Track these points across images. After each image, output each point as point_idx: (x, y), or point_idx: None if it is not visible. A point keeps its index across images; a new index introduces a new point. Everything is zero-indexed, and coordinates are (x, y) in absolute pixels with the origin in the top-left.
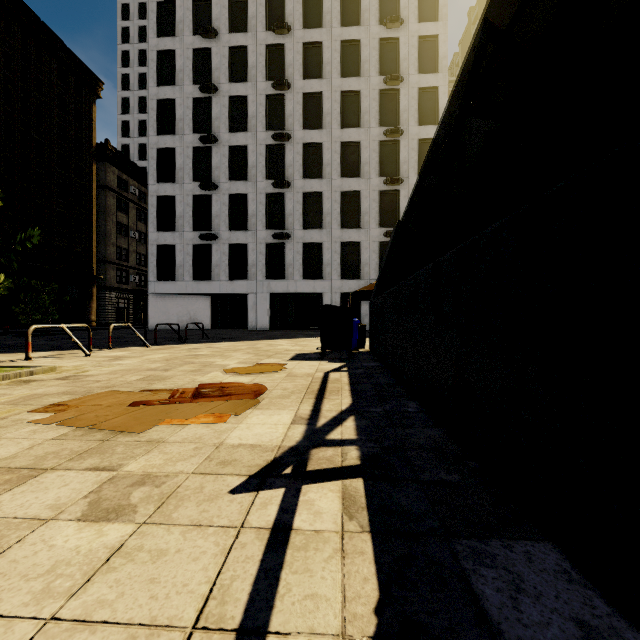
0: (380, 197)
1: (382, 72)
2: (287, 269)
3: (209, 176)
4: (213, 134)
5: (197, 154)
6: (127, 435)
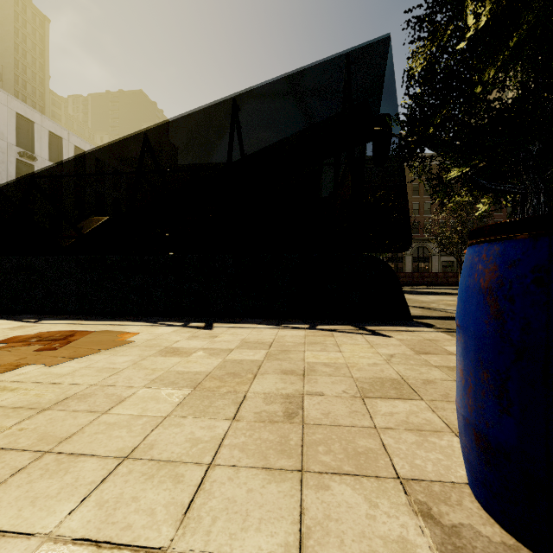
0: None
1: None
2: None
3: None
4: None
5: None
6: (132, 344)
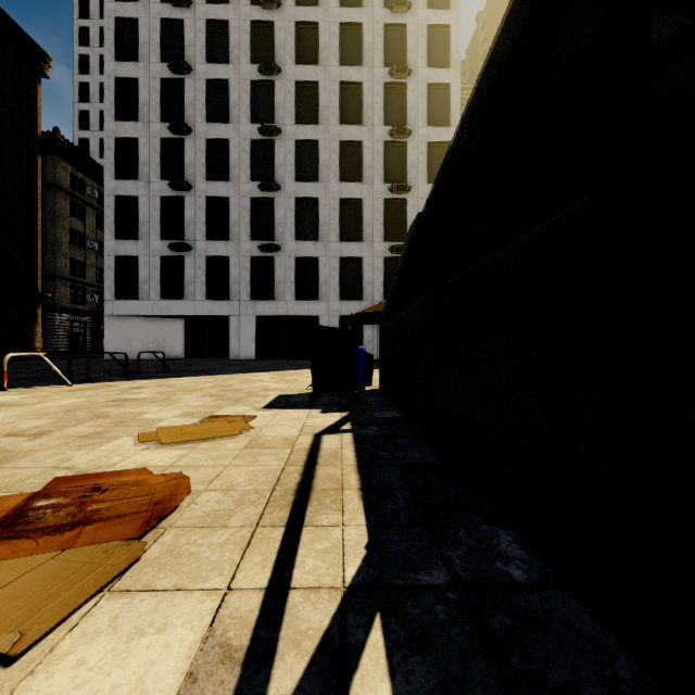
0: (385, 206)
1: (387, 63)
2: (277, 287)
3: (181, 174)
4: (186, 123)
5: (166, 147)
6: None
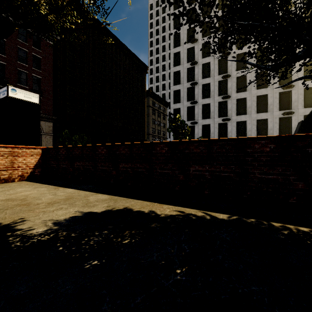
0: (279, 95)
1: None
2: (228, 134)
3: (193, 98)
4: (196, 81)
5: (188, 90)
6: None
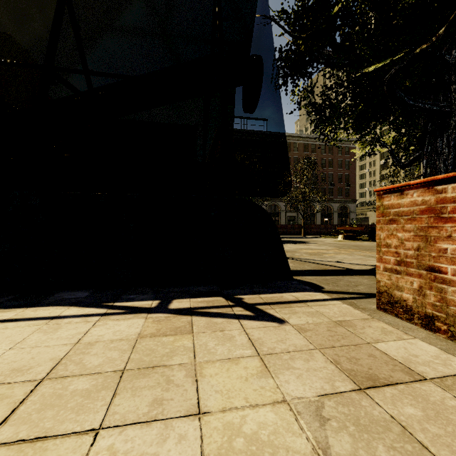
0: None
1: None
2: None
3: None
4: None
5: None
6: None
